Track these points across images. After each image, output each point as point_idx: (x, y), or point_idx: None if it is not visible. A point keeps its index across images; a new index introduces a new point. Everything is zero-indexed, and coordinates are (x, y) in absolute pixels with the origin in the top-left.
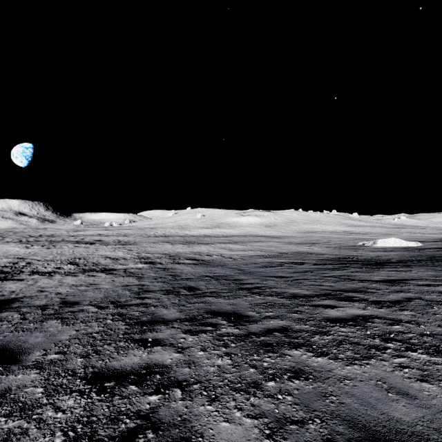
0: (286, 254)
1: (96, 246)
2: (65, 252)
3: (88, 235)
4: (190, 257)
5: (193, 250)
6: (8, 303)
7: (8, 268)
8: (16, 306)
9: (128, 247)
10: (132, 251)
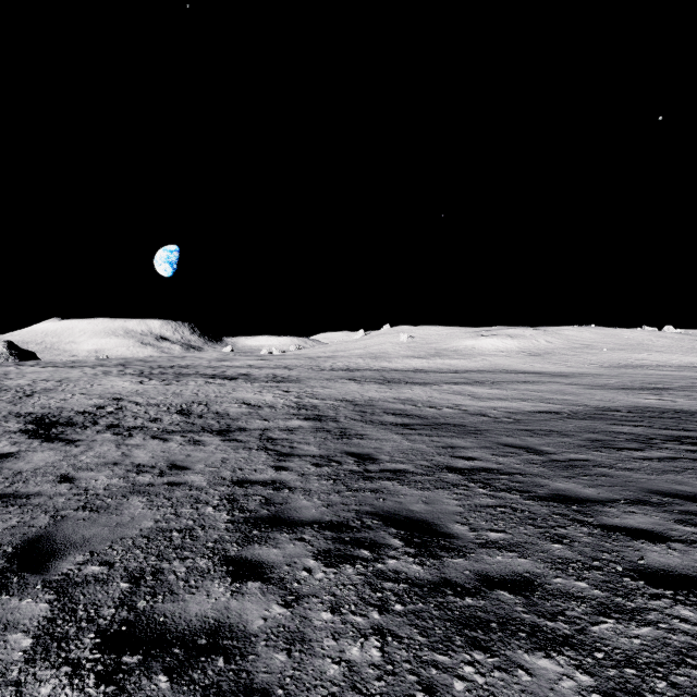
0: (618, 412)
1: (236, 382)
2: (185, 391)
3: (234, 366)
4: (395, 410)
5: (398, 395)
6: None
7: (83, 415)
8: None
9: (285, 386)
10: (289, 392)
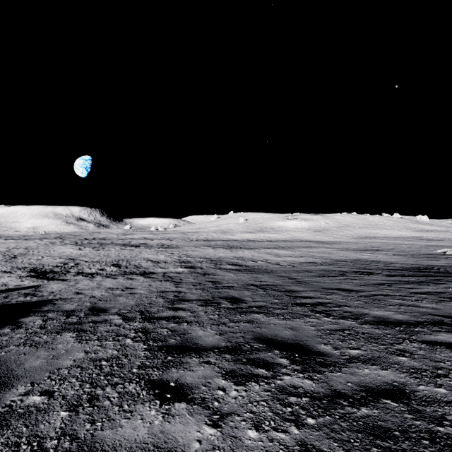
0: (345, 262)
1: (140, 249)
2: (111, 254)
3: (134, 238)
4: (233, 263)
5: (235, 255)
6: (41, 305)
7: (58, 268)
8: (45, 309)
9: (170, 250)
10: (173, 254)
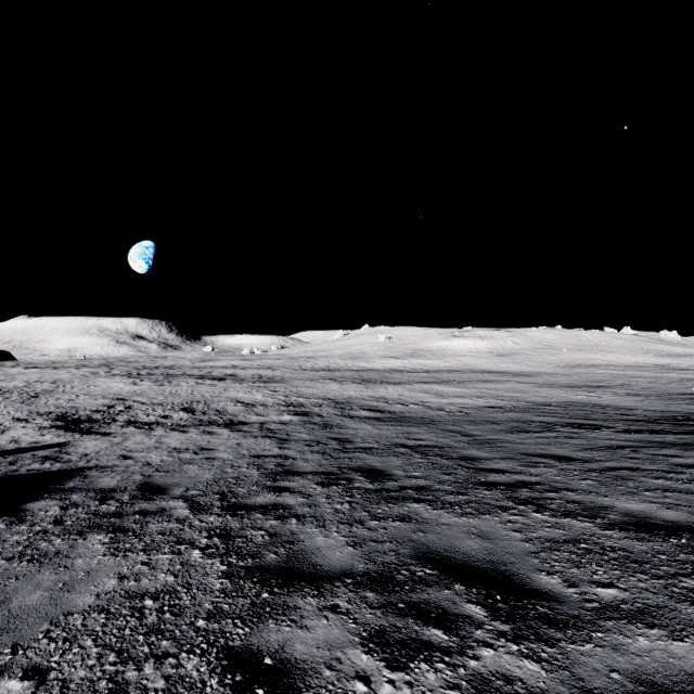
0: (549, 406)
1: (226, 383)
2: (181, 391)
3: (218, 366)
4: (370, 407)
5: (373, 393)
6: (64, 478)
7: (99, 414)
8: (70, 486)
9: (272, 386)
10: (277, 392)
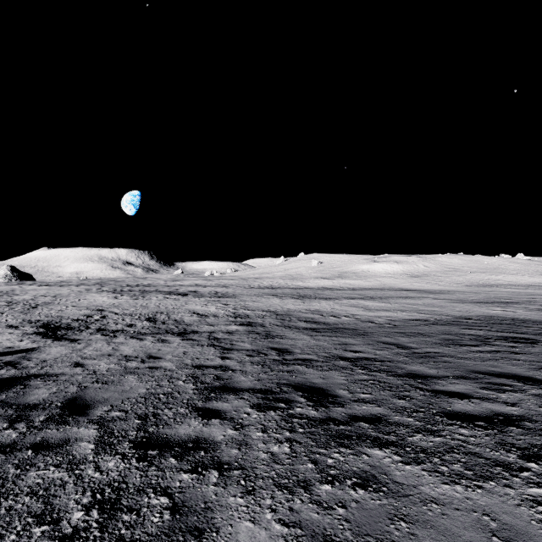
0: (470, 319)
1: (187, 298)
2: (150, 304)
3: (184, 285)
4: (307, 318)
5: (309, 307)
6: (3, 388)
7: (78, 322)
8: None
9: (224, 300)
10: (227, 305)
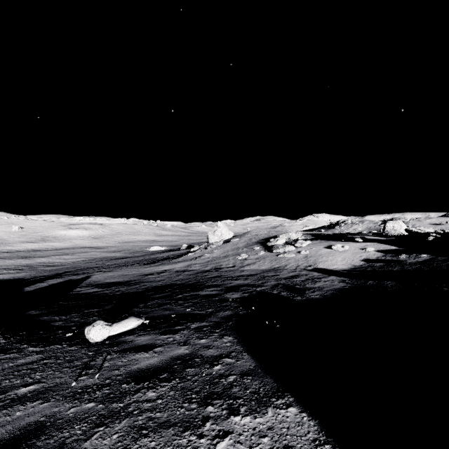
0: (99, 258)
1: None
2: None
3: None
4: (40, 265)
5: (36, 261)
6: None
7: None
8: (0, 279)
9: None
10: None
